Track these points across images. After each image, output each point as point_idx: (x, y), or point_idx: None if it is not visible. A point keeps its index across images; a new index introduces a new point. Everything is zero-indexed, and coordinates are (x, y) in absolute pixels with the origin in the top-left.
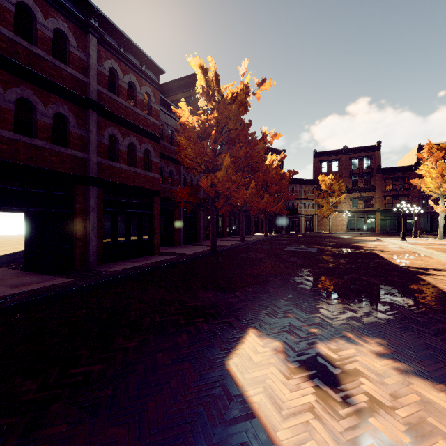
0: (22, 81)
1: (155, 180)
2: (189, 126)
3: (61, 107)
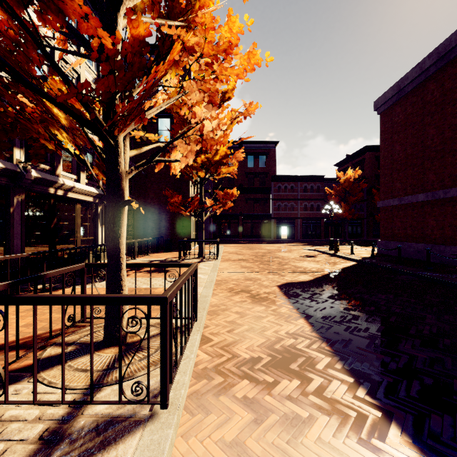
0: (285, 201)
1: (322, 213)
2: (328, 195)
3: (292, 203)
